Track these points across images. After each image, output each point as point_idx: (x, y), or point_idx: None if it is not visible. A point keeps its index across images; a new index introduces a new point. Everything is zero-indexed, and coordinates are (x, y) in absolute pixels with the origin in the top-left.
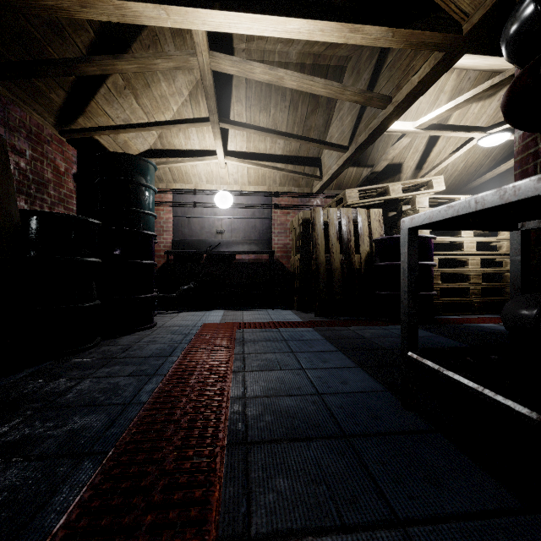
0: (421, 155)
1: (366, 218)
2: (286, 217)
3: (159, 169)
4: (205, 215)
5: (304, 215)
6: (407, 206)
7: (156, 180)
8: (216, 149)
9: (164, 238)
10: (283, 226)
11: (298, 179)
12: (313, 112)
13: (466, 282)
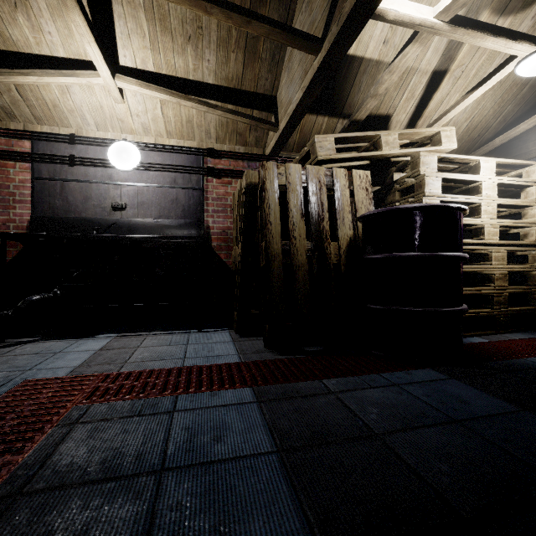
0: (417, 105)
1: (347, 184)
2: (227, 189)
3: (0, 93)
4: (93, 179)
5: (249, 177)
6: (400, 174)
7: (3, 115)
8: (84, 43)
9: (16, 214)
10: (221, 202)
11: (244, 132)
12: (261, 0)
13: (486, 285)
